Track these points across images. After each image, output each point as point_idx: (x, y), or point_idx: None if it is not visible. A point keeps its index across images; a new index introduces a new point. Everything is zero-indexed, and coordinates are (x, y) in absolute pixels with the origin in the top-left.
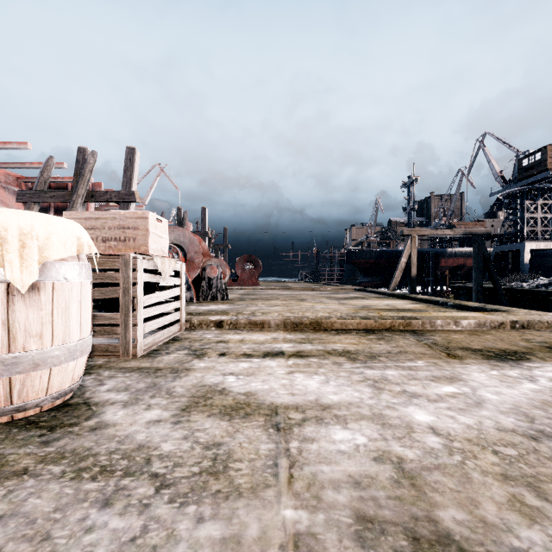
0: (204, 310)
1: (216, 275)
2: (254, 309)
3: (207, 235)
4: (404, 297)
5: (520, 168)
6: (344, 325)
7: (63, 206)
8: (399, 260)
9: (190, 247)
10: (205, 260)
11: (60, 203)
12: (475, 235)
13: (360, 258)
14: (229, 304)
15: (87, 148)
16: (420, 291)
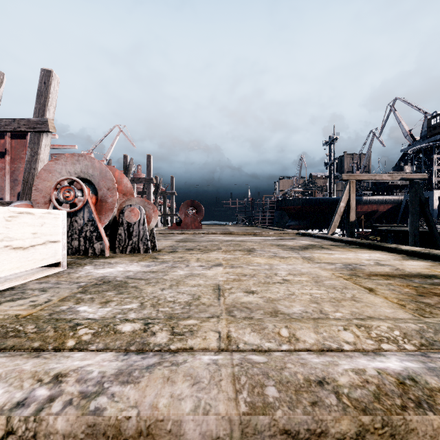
0: (90, 281)
1: (137, 219)
2: (180, 275)
3: (152, 181)
4: (375, 247)
5: (429, 127)
6: None
7: (2, 150)
8: (338, 205)
9: (101, 181)
10: (124, 200)
11: None
12: (412, 180)
13: (289, 205)
14: (149, 262)
15: None
16: (339, 232)
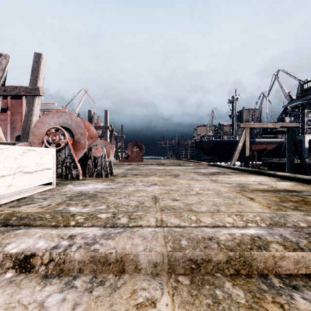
0: (73, 194)
1: (100, 154)
2: (130, 190)
3: (108, 128)
4: (260, 173)
5: (302, 90)
6: (303, 265)
7: (5, 107)
8: (237, 145)
9: (76, 129)
10: (91, 142)
11: (3, 105)
12: (289, 127)
13: (204, 144)
14: (109, 182)
15: (3, 53)
16: (239, 164)
